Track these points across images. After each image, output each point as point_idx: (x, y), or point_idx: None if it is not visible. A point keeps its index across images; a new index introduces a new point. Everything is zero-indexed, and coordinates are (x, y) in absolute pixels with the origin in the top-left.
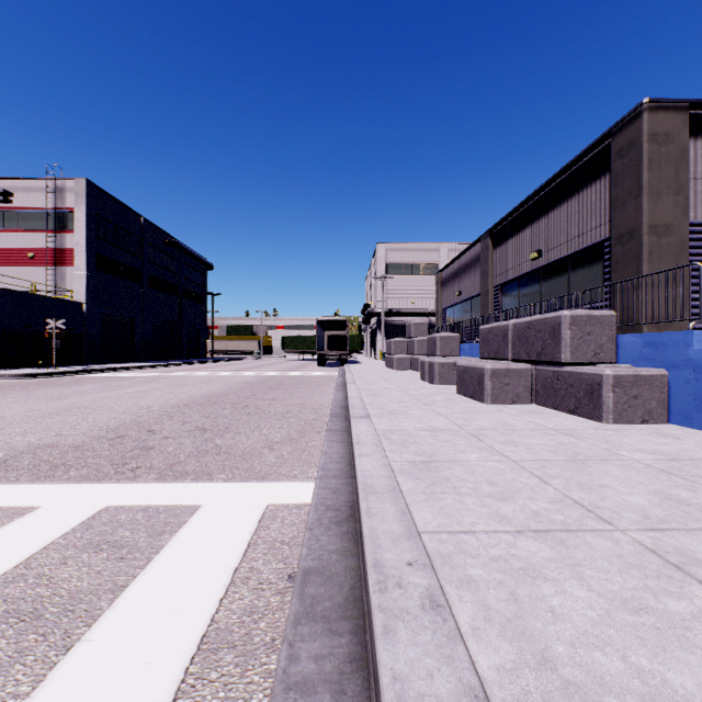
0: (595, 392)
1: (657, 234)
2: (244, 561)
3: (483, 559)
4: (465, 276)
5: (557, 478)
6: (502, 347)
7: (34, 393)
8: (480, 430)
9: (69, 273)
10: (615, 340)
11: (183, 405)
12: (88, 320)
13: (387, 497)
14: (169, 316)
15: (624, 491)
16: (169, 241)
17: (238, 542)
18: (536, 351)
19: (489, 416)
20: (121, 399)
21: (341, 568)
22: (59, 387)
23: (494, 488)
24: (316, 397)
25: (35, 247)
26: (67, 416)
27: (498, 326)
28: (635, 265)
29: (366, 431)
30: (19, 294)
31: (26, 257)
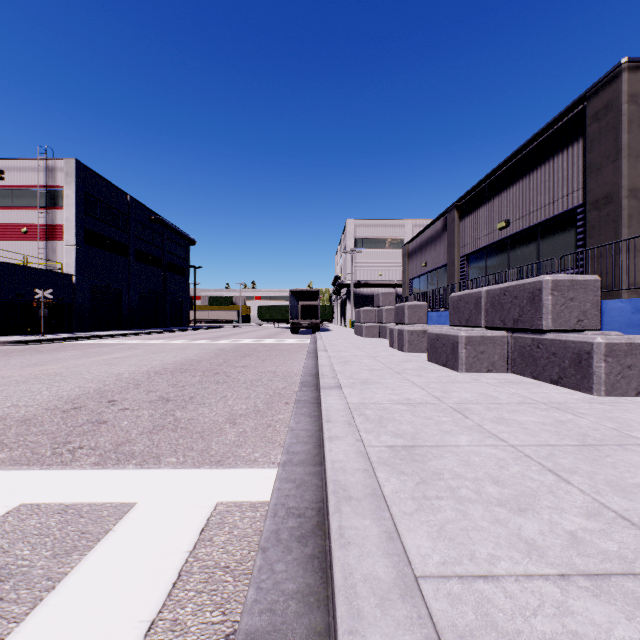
0: (583, 361)
1: (637, 197)
2: (166, 606)
3: None
4: (431, 248)
5: (577, 474)
6: (474, 314)
7: (13, 359)
8: (463, 404)
9: (60, 247)
10: (600, 306)
11: (154, 372)
12: (77, 291)
13: (366, 507)
14: (154, 287)
15: None
16: (154, 218)
17: (167, 568)
18: (513, 318)
19: (467, 386)
20: (94, 366)
21: (301, 633)
22: (41, 354)
23: (502, 490)
24: (287, 364)
25: (28, 223)
26: (33, 384)
27: (470, 293)
28: (613, 230)
29: (337, 405)
30: (11, 266)
31: (20, 232)
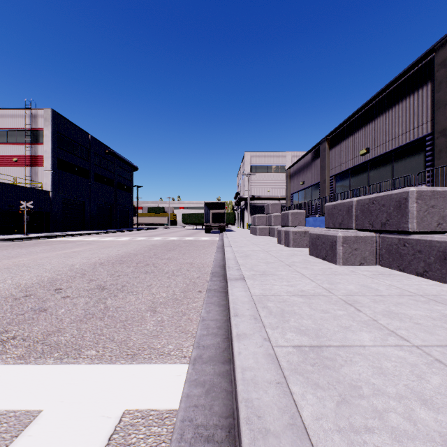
0: None
1: None
2: None
3: None
4: (307, 171)
5: None
6: (346, 219)
7: None
8: (351, 296)
9: (40, 171)
10: None
11: (99, 263)
12: (52, 203)
13: None
14: (108, 200)
15: None
16: (108, 151)
17: None
18: (381, 222)
19: (348, 278)
20: (56, 258)
21: None
22: (20, 248)
23: (437, 416)
24: (201, 257)
25: (18, 154)
26: (2, 273)
27: (342, 203)
28: None
29: (243, 297)
30: (4, 185)
31: (12, 161)
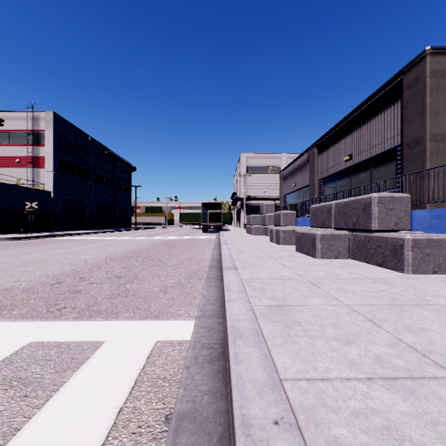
0: (398, 251)
1: (436, 140)
2: (128, 399)
3: (344, 415)
4: (299, 173)
5: (386, 322)
6: (327, 219)
7: (12, 250)
8: (317, 279)
9: (42, 172)
10: (410, 214)
11: (109, 259)
12: (54, 203)
13: (251, 341)
14: (107, 200)
15: (445, 335)
16: (107, 152)
17: (127, 379)
18: (352, 222)
19: (321, 268)
20: (68, 255)
21: (212, 412)
22: (30, 246)
23: (337, 331)
24: (200, 253)
25: (20, 155)
26: (28, 266)
27: (324, 205)
28: (420, 163)
29: (234, 280)
30: (8, 186)
31: (14, 162)
